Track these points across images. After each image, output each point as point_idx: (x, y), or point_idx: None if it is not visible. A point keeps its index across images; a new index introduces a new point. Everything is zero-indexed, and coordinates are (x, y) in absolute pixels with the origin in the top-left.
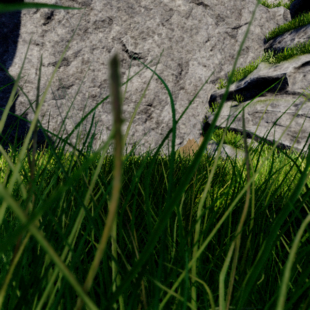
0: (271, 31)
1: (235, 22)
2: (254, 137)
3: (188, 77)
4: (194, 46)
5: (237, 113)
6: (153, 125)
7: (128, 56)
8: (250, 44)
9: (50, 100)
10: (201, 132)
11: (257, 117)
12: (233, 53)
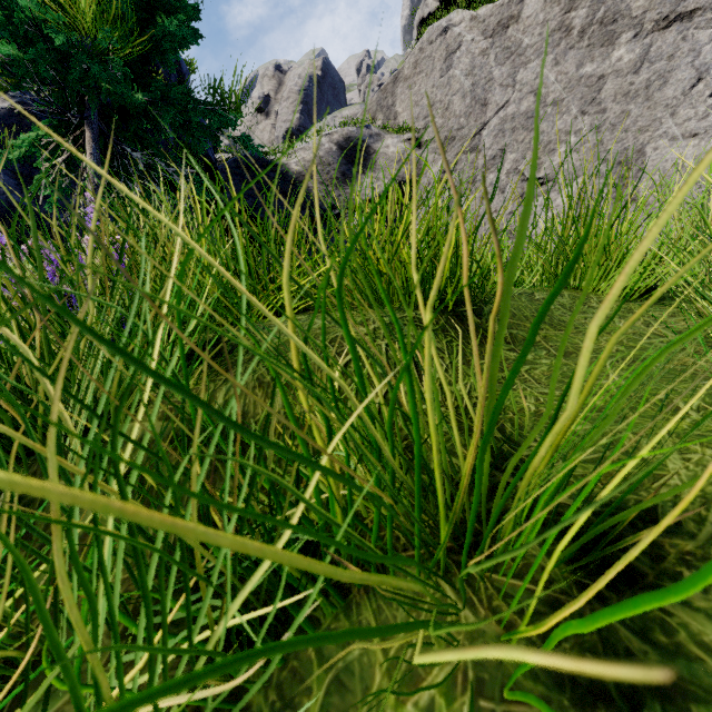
0: None
1: None
2: None
3: (645, 176)
4: (656, 113)
5: None
6: None
7: None
8: None
9: None
10: None
11: None
12: None
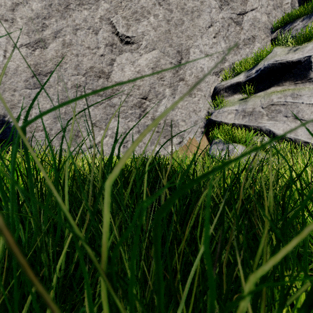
0: (280, 19)
1: (241, 7)
2: (270, 135)
3: (189, 67)
4: (195, 31)
5: (247, 107)
6: (149, 121)
7: (119, 41)
8: (257, 33)
9: (22, 89)
10: (203, 130)
11: (273, 111)
12: (238, 42)
